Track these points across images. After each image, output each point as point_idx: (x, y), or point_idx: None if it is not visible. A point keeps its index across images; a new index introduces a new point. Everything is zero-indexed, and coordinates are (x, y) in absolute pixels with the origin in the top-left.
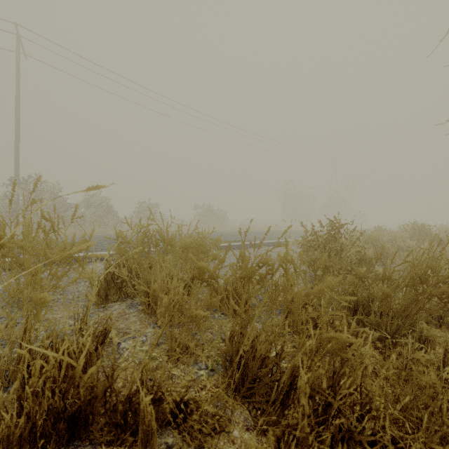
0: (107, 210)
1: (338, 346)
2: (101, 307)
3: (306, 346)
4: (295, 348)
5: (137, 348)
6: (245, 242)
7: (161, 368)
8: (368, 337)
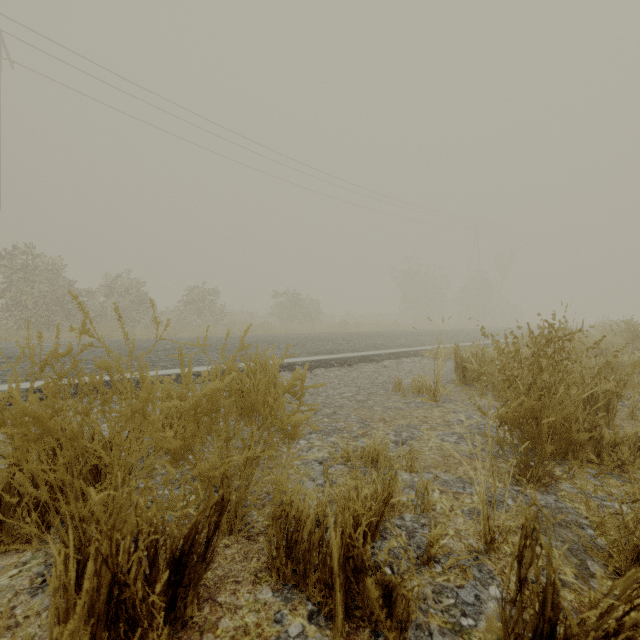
0: (138, 300)
1: None
2: None
3: None
4: None
5: None
6: (350, 353)
7: None
8: None
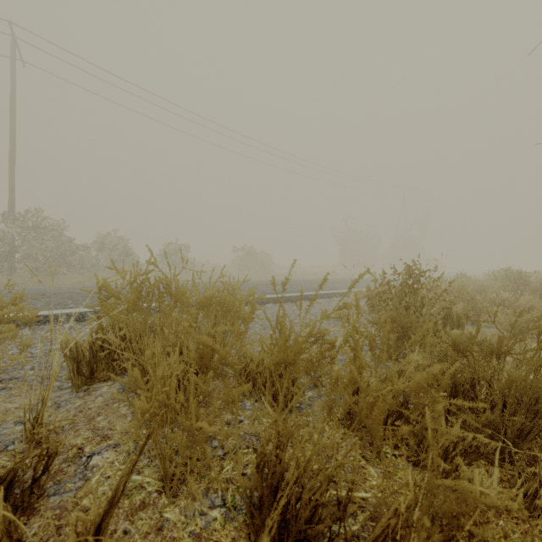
0: (125, 254)
1: (462, 509)
2: (82, 390)
3: (397, 504)
4: (365, 460)
5: (116, 466)
6: (293, 293)
7: (147, 507)
8: (481, 447)
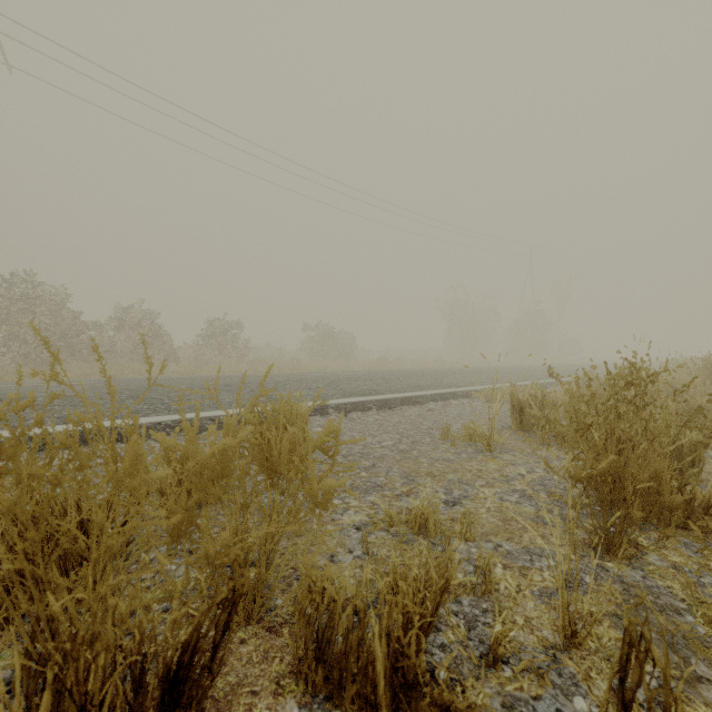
0: (152, 334)
1: None
2: None
3: None
4: None
5: None
6: (391, 394)
7: None
8: None
